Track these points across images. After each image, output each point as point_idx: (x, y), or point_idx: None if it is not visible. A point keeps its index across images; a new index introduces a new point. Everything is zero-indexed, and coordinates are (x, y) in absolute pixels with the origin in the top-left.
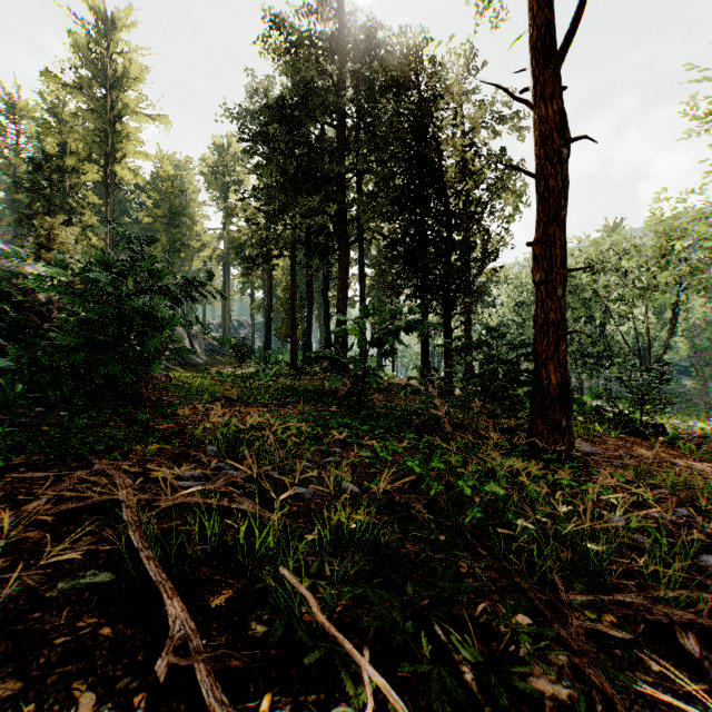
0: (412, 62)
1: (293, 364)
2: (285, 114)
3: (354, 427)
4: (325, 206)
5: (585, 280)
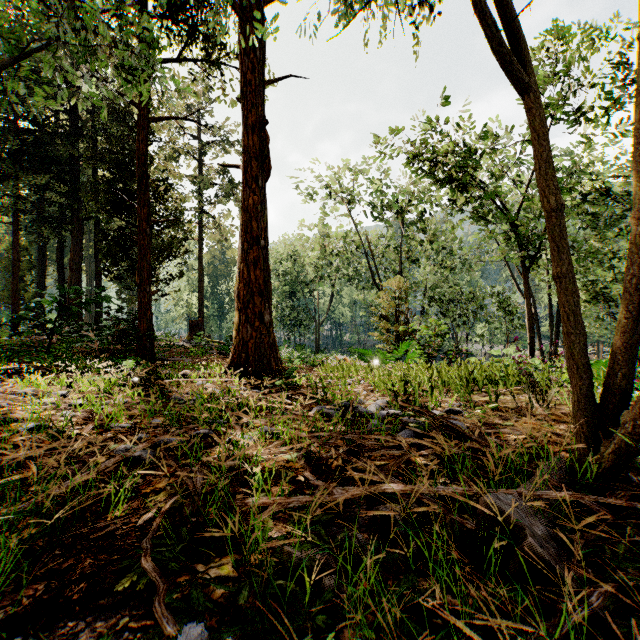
0: (128, 104)
1: (15, 326)
2: (5, 89)
3: (44, 358)
4: (53, 185)
5: (287, 268)
